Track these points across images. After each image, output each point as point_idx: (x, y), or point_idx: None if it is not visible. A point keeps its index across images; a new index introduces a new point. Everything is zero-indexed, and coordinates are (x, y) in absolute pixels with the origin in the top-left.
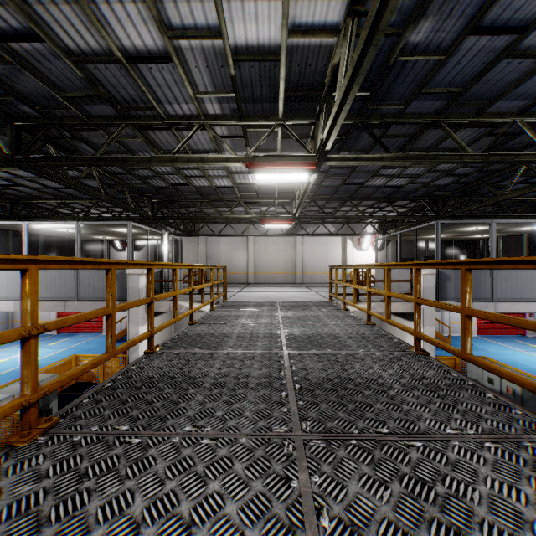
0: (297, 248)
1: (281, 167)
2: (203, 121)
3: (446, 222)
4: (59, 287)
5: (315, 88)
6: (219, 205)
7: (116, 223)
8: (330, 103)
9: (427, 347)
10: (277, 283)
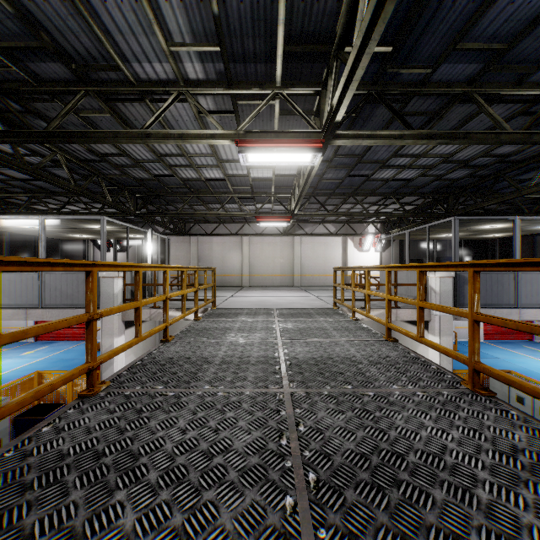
0: (295, 249)
1: (280, 144)
2: (182, 88)
3: (465, 218)
4: (20, 292)
5: (323, 40)
6: (210, 201)
7: (88, 218)
8: (343, 56)
9: (444, 359)
10: (274, 286)
